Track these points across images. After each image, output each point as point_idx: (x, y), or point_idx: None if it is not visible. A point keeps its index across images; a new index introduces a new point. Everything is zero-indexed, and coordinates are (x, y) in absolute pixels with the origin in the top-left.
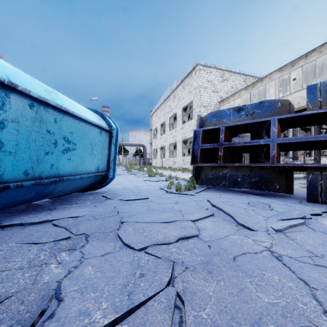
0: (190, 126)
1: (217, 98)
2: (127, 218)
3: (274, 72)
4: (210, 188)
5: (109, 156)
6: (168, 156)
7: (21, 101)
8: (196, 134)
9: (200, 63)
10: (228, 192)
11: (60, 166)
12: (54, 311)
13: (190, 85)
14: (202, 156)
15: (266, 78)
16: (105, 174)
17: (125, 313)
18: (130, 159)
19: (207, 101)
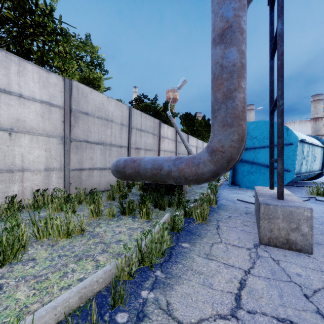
0: None
1: None
2: None
3: None
4: None
5: (323, 161)
6: None
7: (310, 146)
8: None
9: None
10: None
11: (312, 167)
12: None
13: None
14: None
15: None
16: (321, 172)
17: None
18: None
19: None
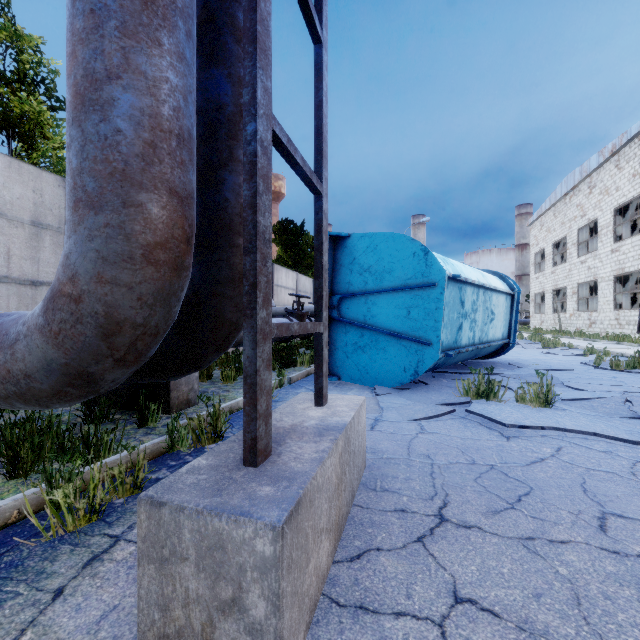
0: (636, 248)
1: None
2: (563, 379)
3: None
4: None
5: (510, 322)
6: (575, 309)
7: (481, 292)
8: None
9: None
10: None
11: (488, 334)
12: (559, 397)
13: (638, 160)
14: None
15: None
16: (507, 342)
17: (599, 398)
18: None
19: None
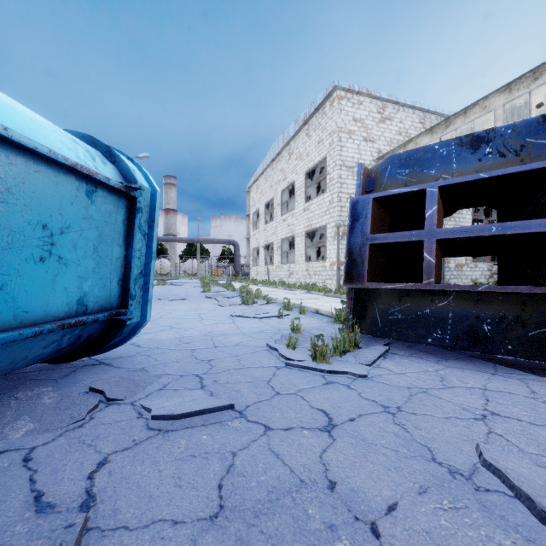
0: (321, 206)
1: (373, 152)
2: None
3: (493, 95)
4: (391, 341)
5: (128, 264)
6: (280, 261)
7: None
8: (358, 208)
9: (341, 84)
10: (448, 359)
11: None
12: None
13: (322, 129)
14: (372, 264)
15: (475, 109)
16: (112, 318)
17: None
18: (211, 266)
19: (354, 158)
